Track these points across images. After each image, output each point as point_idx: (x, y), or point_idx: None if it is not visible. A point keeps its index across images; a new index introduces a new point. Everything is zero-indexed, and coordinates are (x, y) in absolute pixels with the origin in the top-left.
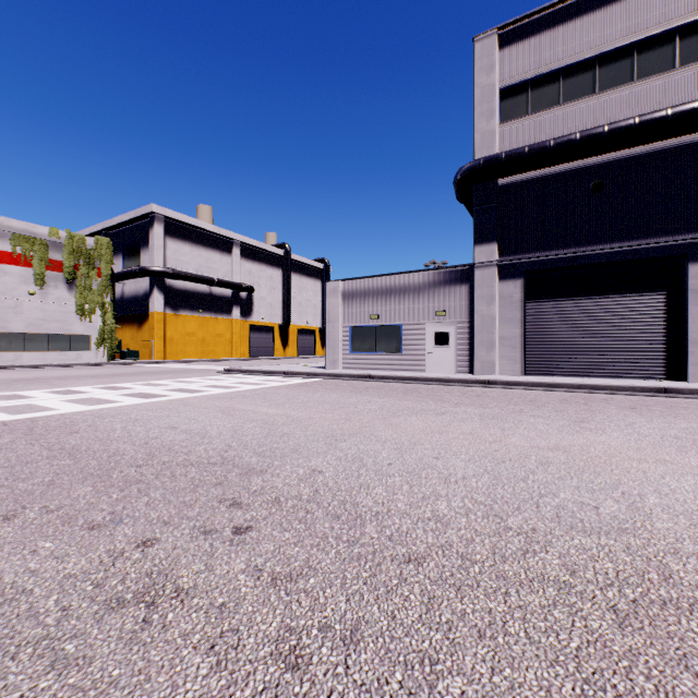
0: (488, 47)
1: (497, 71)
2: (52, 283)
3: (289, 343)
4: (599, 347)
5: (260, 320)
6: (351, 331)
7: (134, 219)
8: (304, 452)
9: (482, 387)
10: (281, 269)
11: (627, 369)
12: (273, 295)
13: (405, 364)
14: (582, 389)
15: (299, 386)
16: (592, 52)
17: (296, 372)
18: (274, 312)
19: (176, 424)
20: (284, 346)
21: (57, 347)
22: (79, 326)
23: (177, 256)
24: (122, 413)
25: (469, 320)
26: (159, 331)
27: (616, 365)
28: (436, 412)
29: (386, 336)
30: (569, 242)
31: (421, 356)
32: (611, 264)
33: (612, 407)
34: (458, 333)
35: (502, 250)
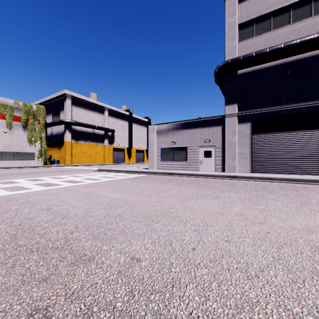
0: (232, 2)
1: (237, 15)
2: (16, 127)
3: (131, 156)
4: (292, 158)
5: (117, 145)
6: (161, 150)
7: (57, 97)
8: (128, 233)
9: (231, 179)
10: (128, 122)
11: (308, 169)
12: (124, 133)
13: (188, 167)
14: (287, 181)
15: (133, 179)
16: (289, 2)
17: (133, 171)
18: (124, 142)
19: (51, 206)
20: (129, 158)
21: (18, 158)
22: (29, 148)
23: (77, 115)
24: (25, 197)
25: (222, 144)
26: (69, 150)
27: (302, 168)
28: (212, 197)
29: (179, 152)
30: (276, 103)
31: (197, 162)
32: (299, 114)
33: (313, 193)
34: (216, 151)
35: (239, 108)
